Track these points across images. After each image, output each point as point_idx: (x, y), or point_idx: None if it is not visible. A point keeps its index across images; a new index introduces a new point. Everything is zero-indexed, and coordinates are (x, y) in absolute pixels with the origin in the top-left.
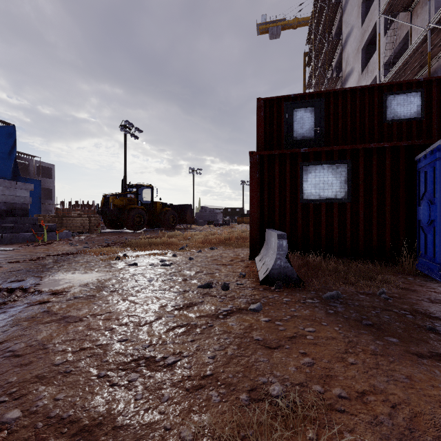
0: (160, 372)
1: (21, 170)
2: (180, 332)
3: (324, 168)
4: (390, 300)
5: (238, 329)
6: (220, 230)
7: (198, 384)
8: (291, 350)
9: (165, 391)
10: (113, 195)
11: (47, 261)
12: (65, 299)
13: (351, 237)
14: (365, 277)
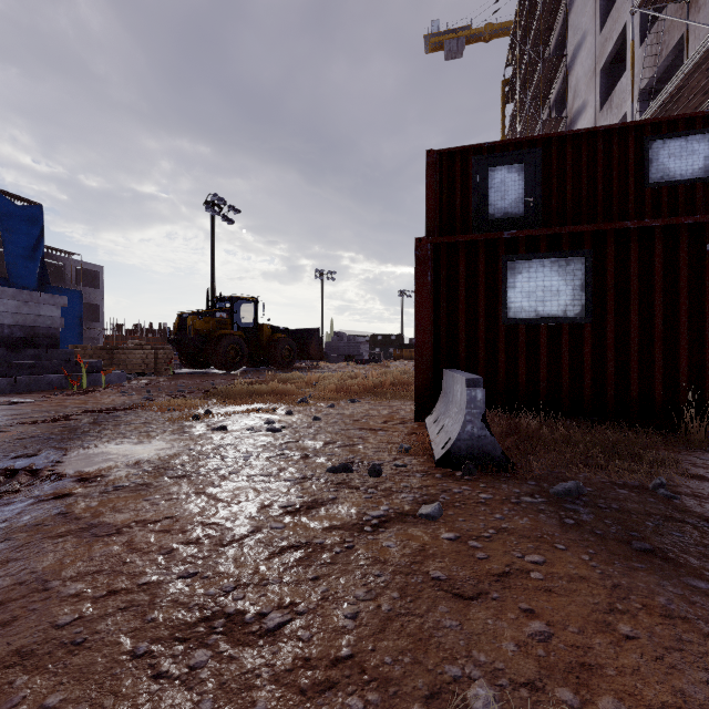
0: (252, 648)
1: (51, 275)
2: (294, 560)
3: (544, 265)
4: (675, 499)
5: (400, 554)
6: (365, 370)
7: (323, 678)
8: (502, 603)
9: (259, 693)
10: (193, 314)
11: (80, 422)
12: (98, 490)
13: (591, 383)
14: (622, 454)
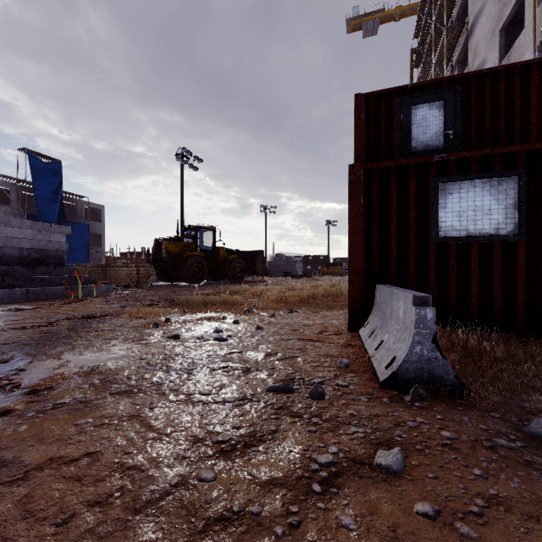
0: None
1: (68, 213)
2: None
3: (475, 185)
4: None
5: None
6: (299, 283)
7: None
8: None
9: None
10: (166, 239)
11: (61, 327)
12: (36, 408)
13: (525, 299)
14: None
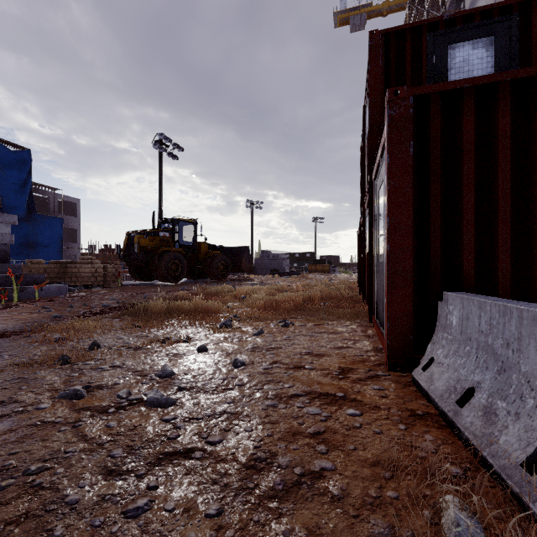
0: None
1: (39, 206)
2: None
3: None
4: None
5: None
6: (288, 282)
7: None
8: None
9: None
10: (139, 233)
11: None
12: None
13: None
14: None
